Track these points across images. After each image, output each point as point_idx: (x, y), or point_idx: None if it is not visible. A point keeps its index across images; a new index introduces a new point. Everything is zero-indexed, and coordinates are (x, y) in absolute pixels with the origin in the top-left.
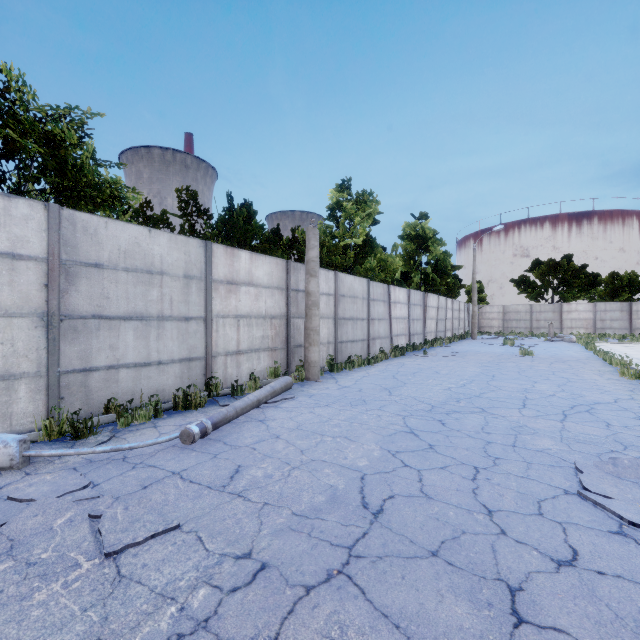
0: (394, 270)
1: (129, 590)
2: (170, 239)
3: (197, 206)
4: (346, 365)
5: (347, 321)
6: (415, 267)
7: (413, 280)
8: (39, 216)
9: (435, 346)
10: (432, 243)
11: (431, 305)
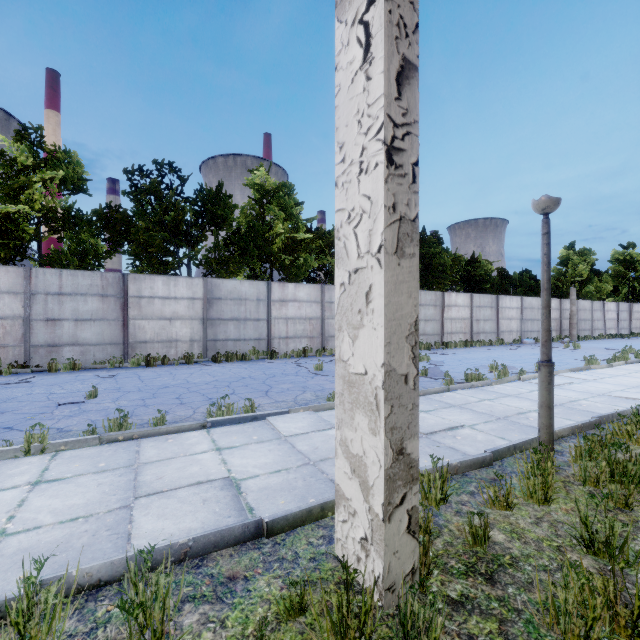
0: (606, 292)
1: (581, 347)
2: (535, 299)
3: (506, 275)
4: (584, 338)
5: (581, 321)
6: (623, 282)
7: (621, 291)
8: (520, 299)
9: (638, 336)
10: (639, 264)
11: (636, 311)
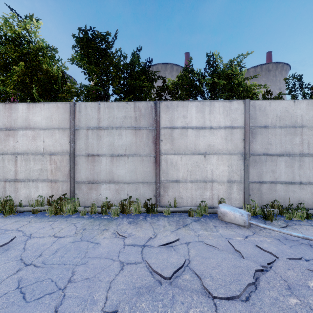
0: None
1: None
2: (307, 104)
3: (301, 84)
4: None
5: None
6: None
7: None
8: (241, 107)
9: None
10: None
11: None
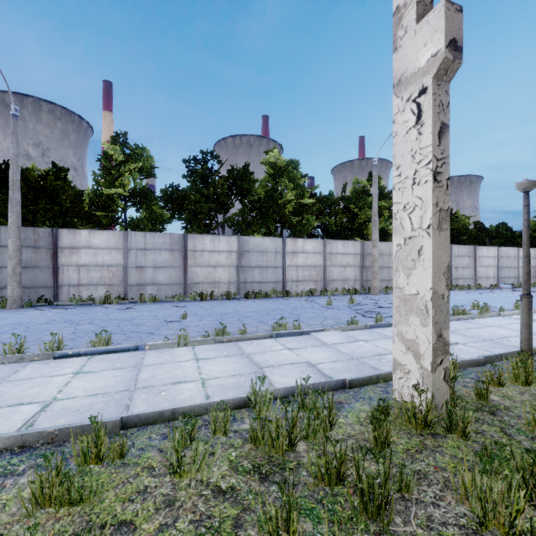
0: None
1: None
2: (511, 249)
3: (483, 227)
4: None
5: None
6: None
7: None
8: (496, 249)
9: None
10: None
11: None
